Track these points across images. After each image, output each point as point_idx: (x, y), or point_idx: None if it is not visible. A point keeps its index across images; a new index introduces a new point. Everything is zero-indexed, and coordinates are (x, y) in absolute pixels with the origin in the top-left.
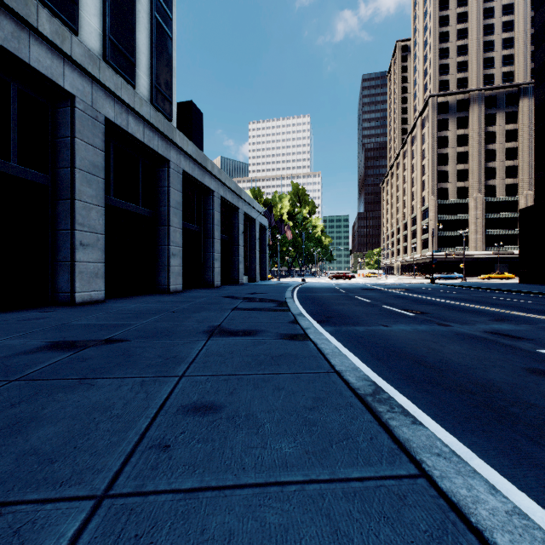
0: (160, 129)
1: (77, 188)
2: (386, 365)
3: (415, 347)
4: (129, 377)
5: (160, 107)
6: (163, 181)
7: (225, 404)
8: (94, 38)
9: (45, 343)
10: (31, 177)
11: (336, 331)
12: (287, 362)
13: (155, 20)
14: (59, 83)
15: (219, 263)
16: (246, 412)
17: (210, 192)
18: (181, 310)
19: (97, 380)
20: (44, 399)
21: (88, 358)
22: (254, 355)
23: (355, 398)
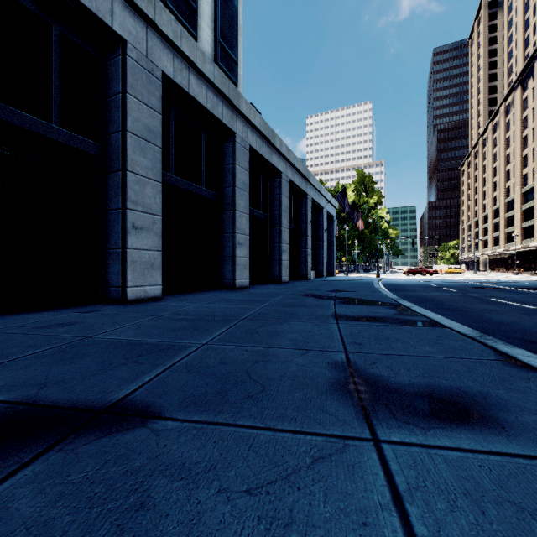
0: (225, 93)
1: (129, 157)
2: None
3: None
4: None
5: (225, 68)
6: (228, 158)
7: None
8: None
9: None
10: (77, 144)
11: None
12: None
13: None
14: (106, 22)
15: (287, 255)
16: None
17: (278, 173)
18: (257, 316)
19: None
20: None
21: None
22: None
23: None
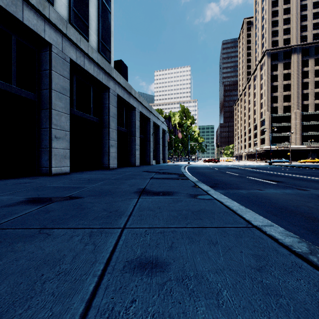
0: (104, 67)
1: (53, 102)
2: (285, 220)
3: (295, 205)
4: (80, 228)
5: (104, 54)
6: (106, 101)
7: (168, 260)
8: (63, 9)
9: (24, 199)
10: (24, 95)
11: (227, 193)
12: (207, 216)
13: (100, 0)
14: (41, 35)
15: (138, 152)
16: (194, 272)
17: (133, 108)
18: (117, 178)
19: (54, 230)
20: (4, 249)
21: (51, 211)
22: (177, 210)
23: (295, 256)
